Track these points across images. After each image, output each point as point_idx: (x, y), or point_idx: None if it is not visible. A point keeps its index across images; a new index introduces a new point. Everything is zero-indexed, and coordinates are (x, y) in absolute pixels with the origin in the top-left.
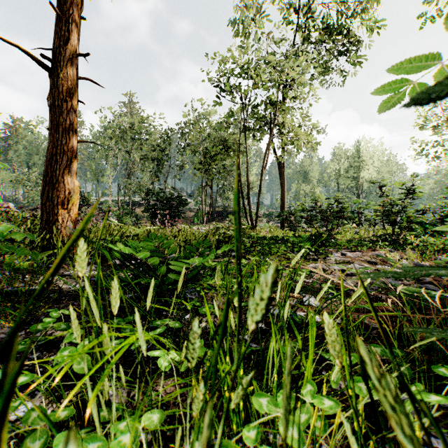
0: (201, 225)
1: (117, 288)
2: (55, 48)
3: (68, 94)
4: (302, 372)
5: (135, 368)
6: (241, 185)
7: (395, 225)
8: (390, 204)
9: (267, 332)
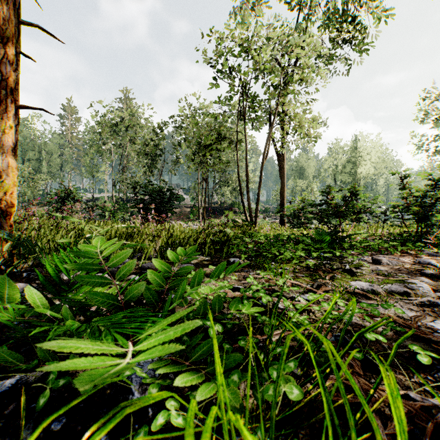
0: (197, 221)
1: None
2: None
3: (0, 38)
4: None
5: None
6: (239, 178)
7: (424, 222)
8: (419, 196)
9: None
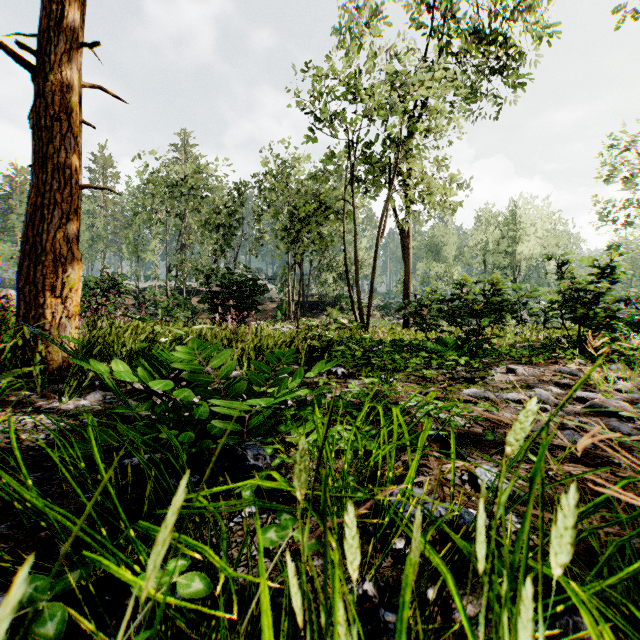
0: (287, 321)
1: None
2: (43, 34)
3: (63, 109)
4: None
5: None
6: (345, 263)
7: (584, 323)
8: (578, 290)
9: None
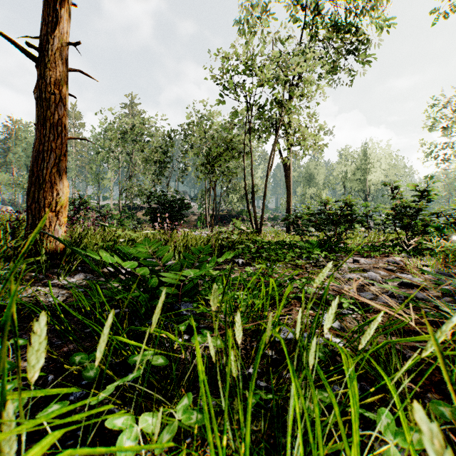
0: (204, 229)
1: (42, 334)
2: (43, 36)
3: (56, 86)
4: (329, 428)
5: (102, 423)
6: (245, 188)
7: (408, 229)
8: (404, 206)
9: (278, 362)
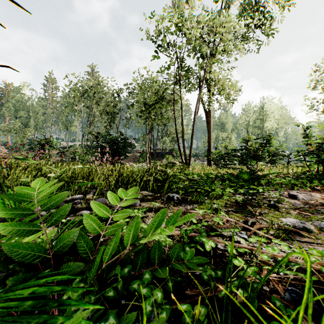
0: (145, 162)
1: None
2: None
3: None
4: None
5: None
6: (176, 129)
7: None
8: (321, 142)
9: None
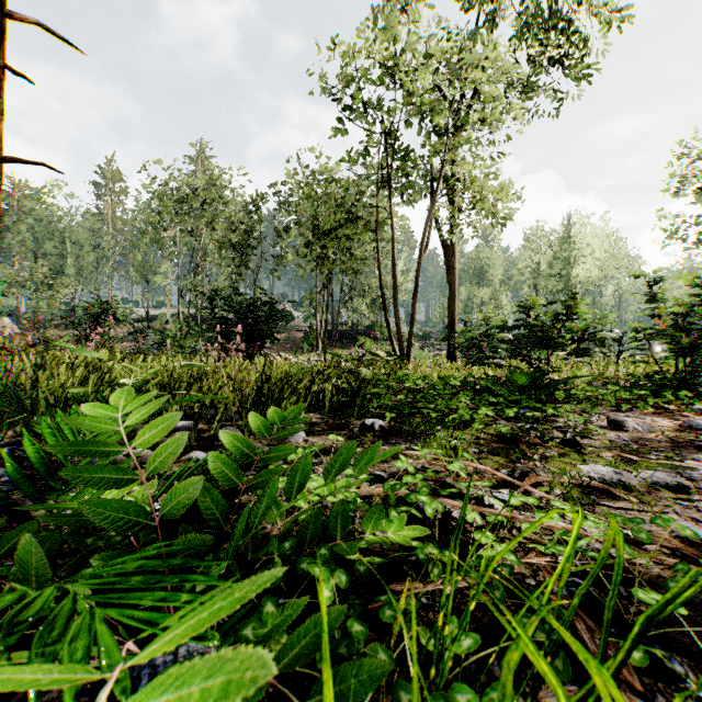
0: (314, 352)
1: None
2: None
3: None
4: None
5: None
6: (381, 283)
7: (689, 356)
8: (682, 313)
9: None
